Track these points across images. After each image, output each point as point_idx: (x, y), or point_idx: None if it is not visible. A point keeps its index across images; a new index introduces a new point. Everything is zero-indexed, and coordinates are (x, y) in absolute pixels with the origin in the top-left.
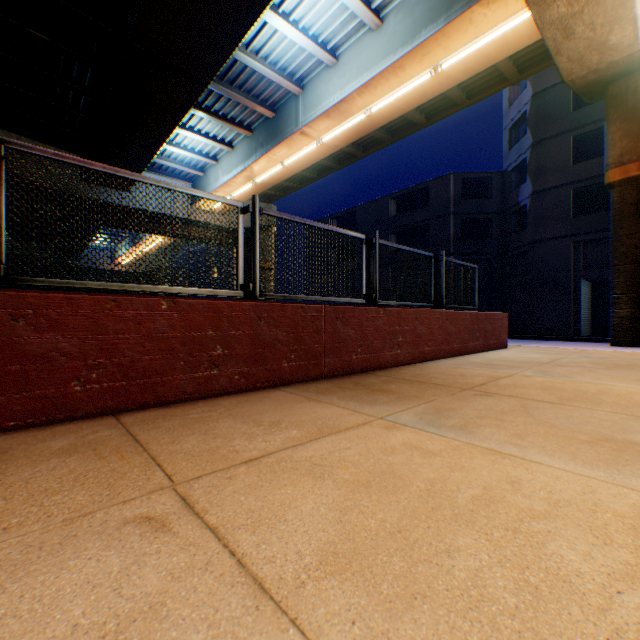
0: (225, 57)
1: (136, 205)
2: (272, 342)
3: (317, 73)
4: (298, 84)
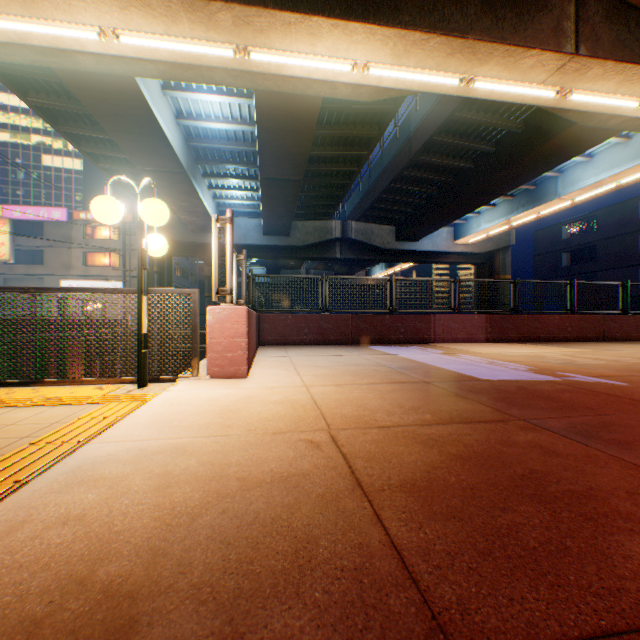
0: (520, 185)
1: (538, 289)
2: (583, 327)
3: (573, 164)
4: (556, 171)
